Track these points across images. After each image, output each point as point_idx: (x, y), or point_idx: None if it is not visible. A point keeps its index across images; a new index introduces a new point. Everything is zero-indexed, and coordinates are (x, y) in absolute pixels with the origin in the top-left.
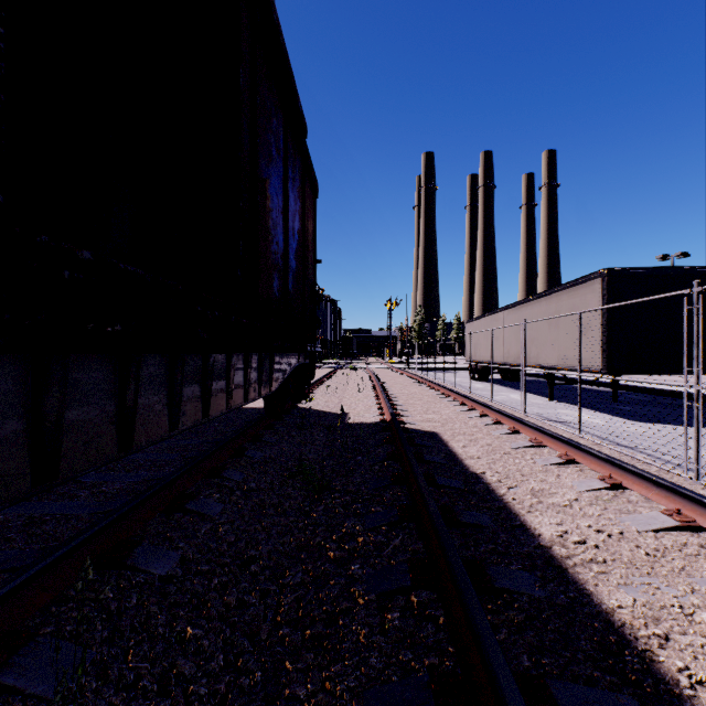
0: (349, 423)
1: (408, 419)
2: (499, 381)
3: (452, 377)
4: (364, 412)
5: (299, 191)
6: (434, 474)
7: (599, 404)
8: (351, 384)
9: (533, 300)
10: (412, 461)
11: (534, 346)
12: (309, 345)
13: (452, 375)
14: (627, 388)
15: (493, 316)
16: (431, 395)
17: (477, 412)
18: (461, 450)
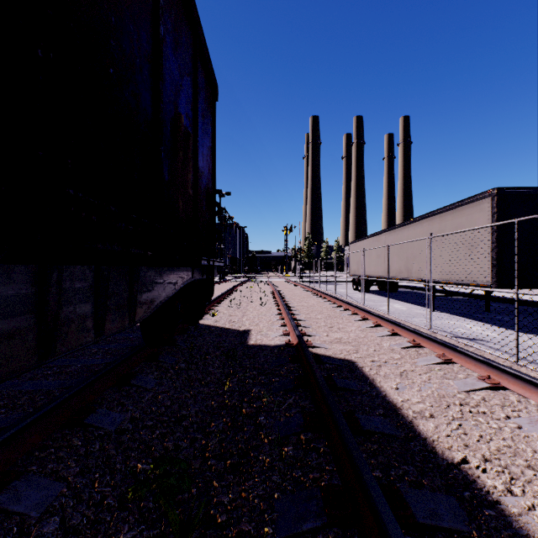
0: (250, 344)
1: (316, 340)
2: (377, 291)
3: (338, 289)
4: (267, 329)
5: (188, 68)
6: (400, 490)
7: (476, 314)
8: (254, 296)
9: (415, 222)
10: (362, 471)
11: (416, 263)
12: (205, 259)
13: (338, 287)
14: (493, 299)
15: (375, 237)
16: (330, 308)
17: (383, 328)
18: (400, 398)
